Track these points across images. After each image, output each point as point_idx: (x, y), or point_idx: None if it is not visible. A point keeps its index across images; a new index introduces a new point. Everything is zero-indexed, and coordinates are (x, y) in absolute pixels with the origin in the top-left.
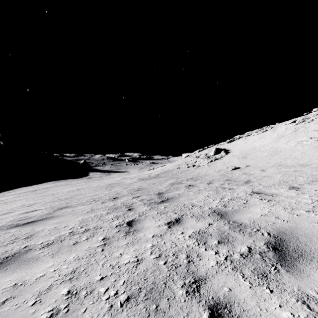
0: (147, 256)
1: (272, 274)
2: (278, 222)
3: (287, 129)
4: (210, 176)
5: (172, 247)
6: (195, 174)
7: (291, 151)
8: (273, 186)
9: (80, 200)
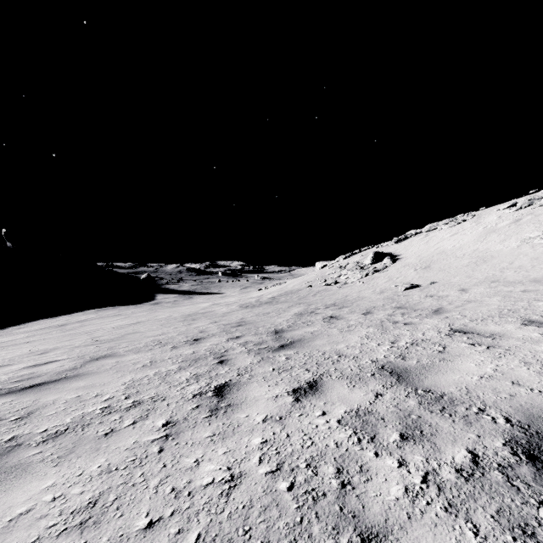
0: (252, 468)
1: None
2: (522, 393)
3: (502, 219)
4: (367, 300)
5: (305, 447)
6: (339, 297)
7: (512, 256)
8: (490, 319)
9: (134, 344)
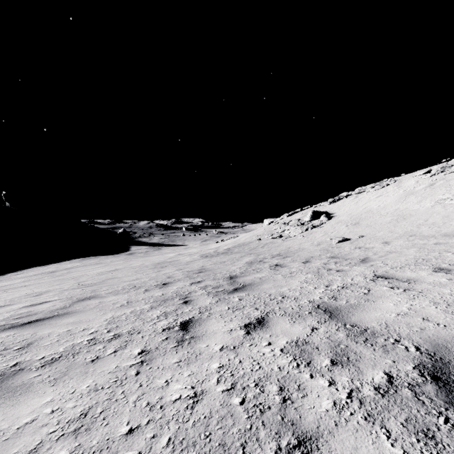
0: (211, 387)
1: (444, 432)
2: (430, 327)
3: (419, 183)
4: (307, 251)
5: (254, 370)
6: (283, 249)
7: (427, 214)
8: (407, 267)
9: (113, 287)
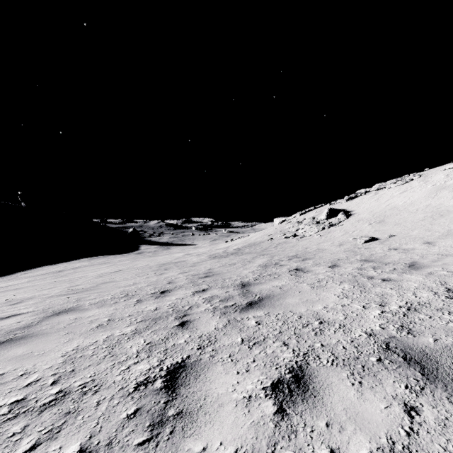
0: None
1: None
2: None
3: (450, 177)
4: (328, 252)
5: None
6: (300, 249)
7: None
8: None
9: (103, 295)
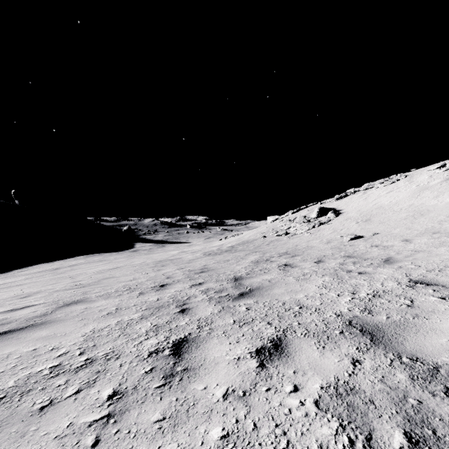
0: None
1: None
2: None
3: (433, 178)
4: (316, 249)
5: None
6: (290, 247)
7: (448, 210)
8: (448, 270)
9: (106, 289)
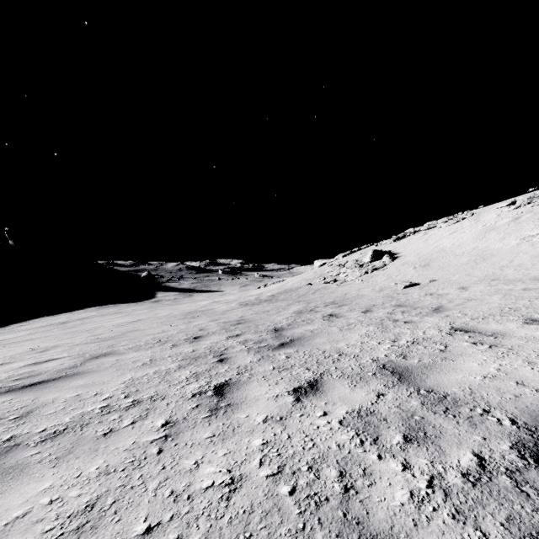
0: (252, 471)
1: None
2: (527, 394)
3: (501, 217)
4: (367, 298)
5: (306, 449)
6: (339, 295)
7: (511, 254)
8: (491, 318)
9: (134, 342)
